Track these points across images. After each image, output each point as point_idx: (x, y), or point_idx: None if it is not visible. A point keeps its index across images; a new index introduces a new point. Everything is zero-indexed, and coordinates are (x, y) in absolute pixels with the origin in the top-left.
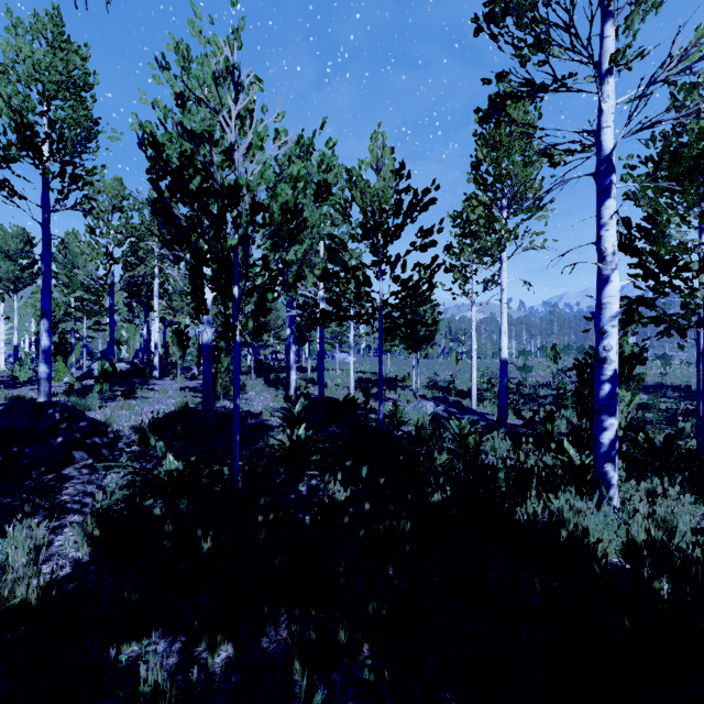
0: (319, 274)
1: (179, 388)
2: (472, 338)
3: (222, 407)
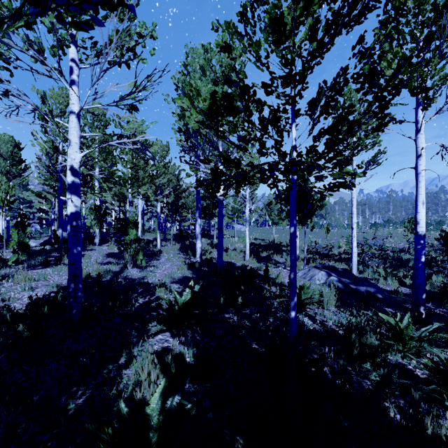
0: (206, 107)
1: (106, 254)
2: (353, 212)
3: (126, 277)
